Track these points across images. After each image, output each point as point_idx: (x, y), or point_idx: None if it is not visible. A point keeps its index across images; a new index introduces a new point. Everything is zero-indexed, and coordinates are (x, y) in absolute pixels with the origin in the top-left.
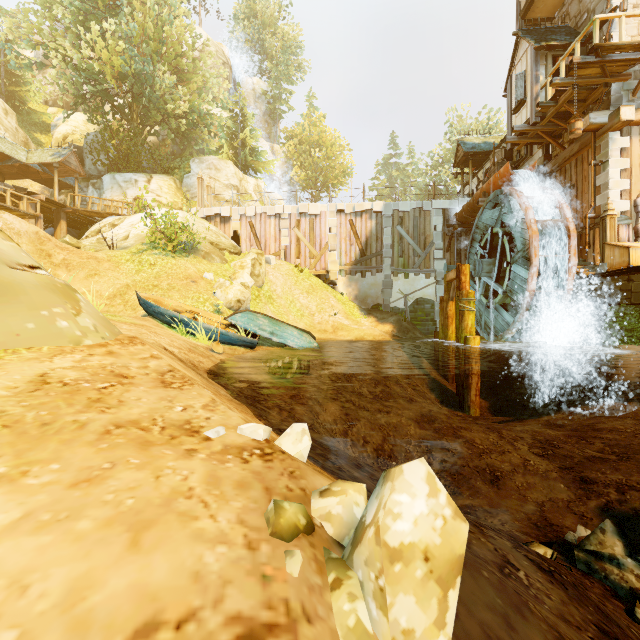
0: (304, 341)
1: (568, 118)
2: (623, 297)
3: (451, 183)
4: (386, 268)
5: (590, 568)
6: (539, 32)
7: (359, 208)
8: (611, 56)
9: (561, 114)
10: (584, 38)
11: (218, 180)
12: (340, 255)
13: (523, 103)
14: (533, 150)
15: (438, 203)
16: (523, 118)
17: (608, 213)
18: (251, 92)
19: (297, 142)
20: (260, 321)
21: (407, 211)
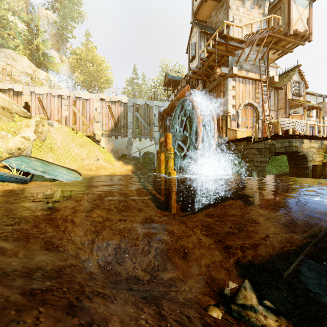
0: (71, 177)
1: (212, 69)
2: (234, 152)
3: (162, 96)
4: (129, 134)
5: (240, 315)
6: (201, 25)
7: (114, 99)
8: (230, 42)
9: (210, 66)
10: (219, 34)
11: (14, 67)
12: (102, 125)
13: (195, 57)
14: (198, 82)
15: (156, 102)
16: (194, 65)
17: (228, 114)
18: (45, 19)
19: (78, 58)
20: (33, 163)
21: (140, 104)
